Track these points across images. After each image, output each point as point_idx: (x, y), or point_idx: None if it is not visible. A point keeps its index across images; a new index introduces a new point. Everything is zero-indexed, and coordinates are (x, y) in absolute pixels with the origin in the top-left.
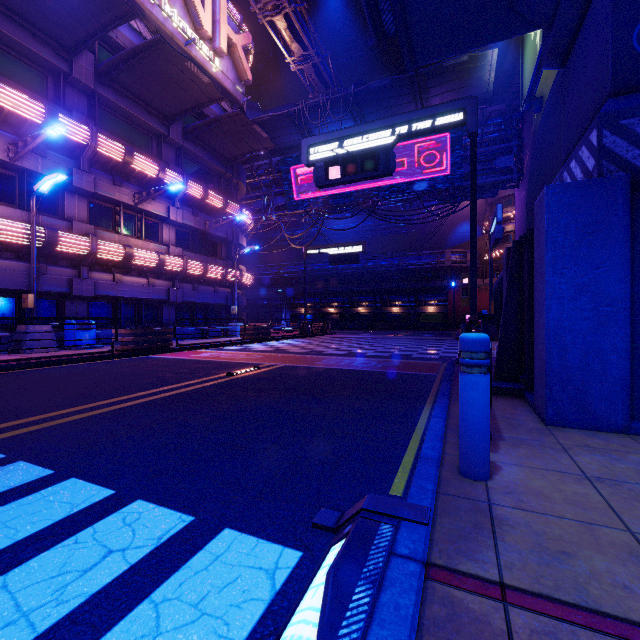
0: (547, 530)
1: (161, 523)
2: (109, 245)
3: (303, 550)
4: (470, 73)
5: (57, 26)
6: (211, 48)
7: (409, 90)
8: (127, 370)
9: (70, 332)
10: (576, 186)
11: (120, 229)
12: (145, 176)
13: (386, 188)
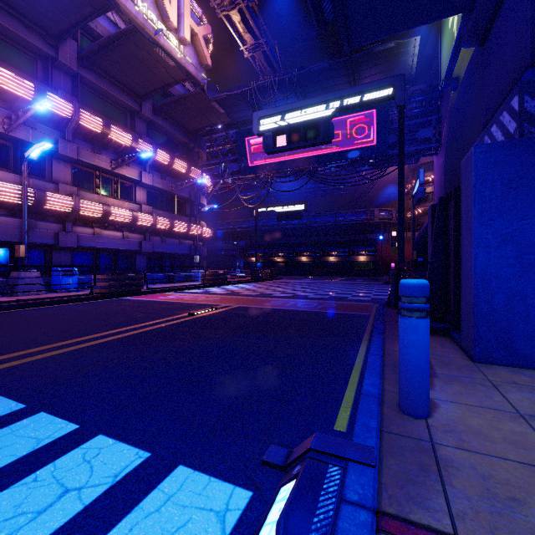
0: (493, 473)
1: (118, 459)
2: (90, 204)
3: (253, 489)
4: (396, 57)
5: (45, 17)
6: (176, 37)
7: (344, 72)
8: (103, 310)
9: (56, 278)
10: (501, 145)
11: (99, 190)
12: (120, 145)
13: (324, 156)
